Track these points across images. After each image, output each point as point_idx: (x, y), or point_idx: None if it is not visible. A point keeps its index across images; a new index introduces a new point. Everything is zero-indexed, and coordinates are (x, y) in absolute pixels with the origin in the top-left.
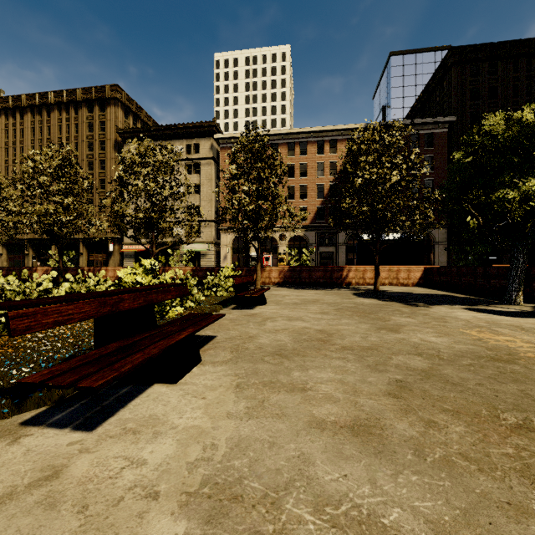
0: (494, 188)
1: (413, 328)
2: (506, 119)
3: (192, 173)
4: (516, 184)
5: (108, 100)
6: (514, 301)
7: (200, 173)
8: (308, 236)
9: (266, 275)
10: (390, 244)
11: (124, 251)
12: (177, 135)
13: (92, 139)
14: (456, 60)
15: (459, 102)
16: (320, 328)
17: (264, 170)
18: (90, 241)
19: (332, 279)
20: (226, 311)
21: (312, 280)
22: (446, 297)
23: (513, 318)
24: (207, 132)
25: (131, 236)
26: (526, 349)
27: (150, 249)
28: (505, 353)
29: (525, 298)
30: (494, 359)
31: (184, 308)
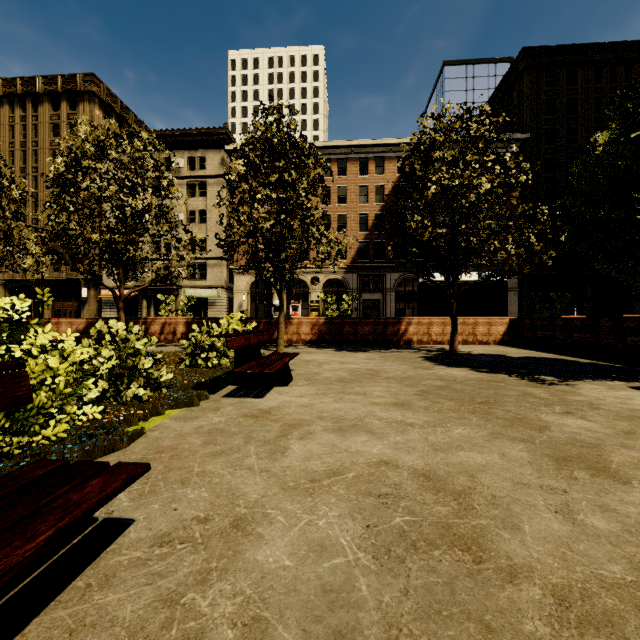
0: None
1: (634, 459)
2: None
3: (196, 195)
4: None
5: (80, 94)
6: None
7: (207, 195)
8: (347, 279)
9: (293, 330)
10: (474, 285)
11: (102, 297)
12: (176, 145)
13: (58, 146)
14: (529, 64)
15: (532, 116)
16: (420, 462)
17: (290, 172)
18: (55, 283)
19: (385, 335)
20: (210, 403)
21: (357, 337)
22: (566, 363)
23: None
24: (217, 142)
25: (85, 271)
26: None
27: (139, 295)
28: None
29: None
30: None
31: (118, 400)
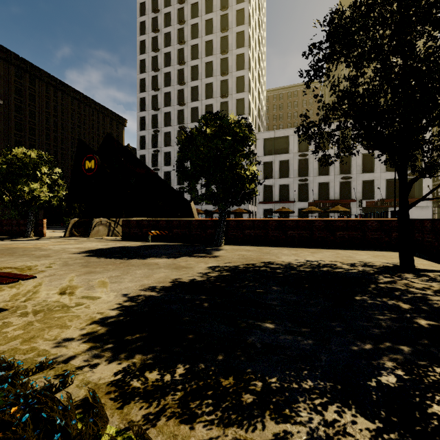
0: (18, 184)
1: None
2: (24, 152)
3: None
4: (29, 182)
5: None
6: (30, 236)
7: None
8: None
9: None
10: None
11: None
12: None
13: None
14: (3, 57)
15: (6, 91)
16: None
17: None
18: None
19: None
20: None
21: None
22: None
23: (24, 241)
24: None
25: None
26: (21, 246)
27: None
28: (13, 248)
29: (36, 234)
30: (8, 249)
31: None
